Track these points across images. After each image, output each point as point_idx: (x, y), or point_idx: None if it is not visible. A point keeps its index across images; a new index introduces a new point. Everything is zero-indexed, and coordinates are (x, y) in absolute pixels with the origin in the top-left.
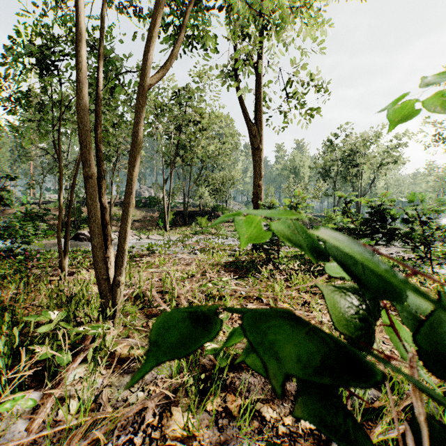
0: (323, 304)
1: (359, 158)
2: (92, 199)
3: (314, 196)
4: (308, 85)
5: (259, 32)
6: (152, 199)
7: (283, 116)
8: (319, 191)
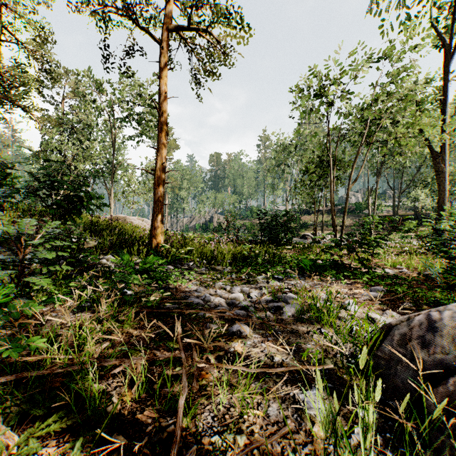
0: None
1: None
2: (333, 221)
3: None
4: None
5: (444, 80)
6: (358, 205)
7: None
8: None
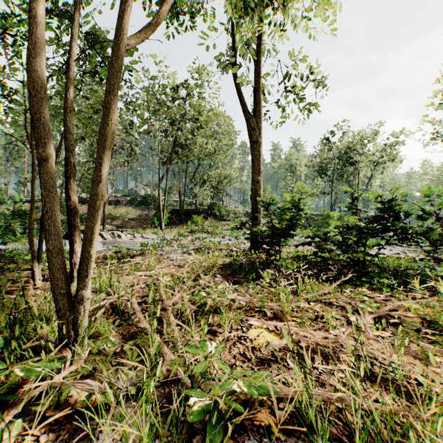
0: (340, 318)
1: (356, 156)
2: (46, 189)
3: (312, 194)
4: (308, 77)
5: None
6: (147, 197)
7: (283, 110)
8: (317, 189)
